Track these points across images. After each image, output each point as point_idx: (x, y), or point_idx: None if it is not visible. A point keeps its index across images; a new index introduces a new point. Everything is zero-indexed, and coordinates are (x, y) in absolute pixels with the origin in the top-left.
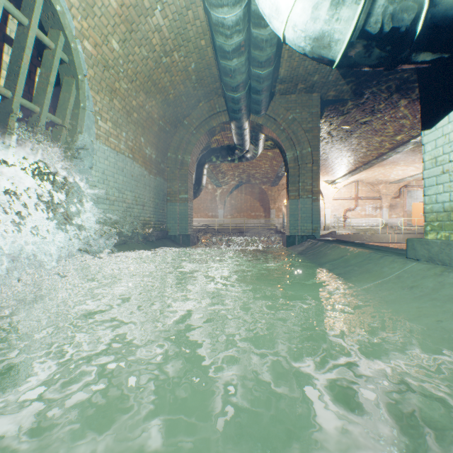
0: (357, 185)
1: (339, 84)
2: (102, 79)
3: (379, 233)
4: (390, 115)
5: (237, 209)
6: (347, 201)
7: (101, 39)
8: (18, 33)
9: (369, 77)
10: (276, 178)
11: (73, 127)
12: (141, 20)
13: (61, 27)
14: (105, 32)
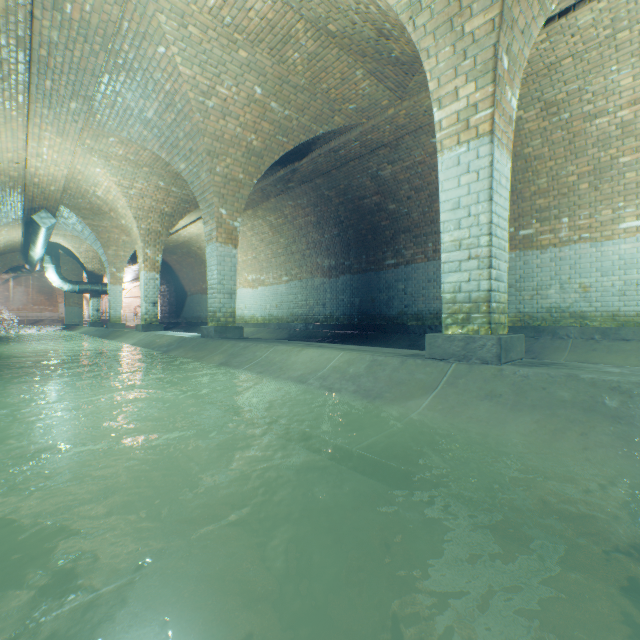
0: None
1: None
2: None
3: None
4: (129, 266)
5: (15, 301)
6: (138, 299)
7: None
8: None
9: None
10: None
11: None
12: None
13: None
14: None
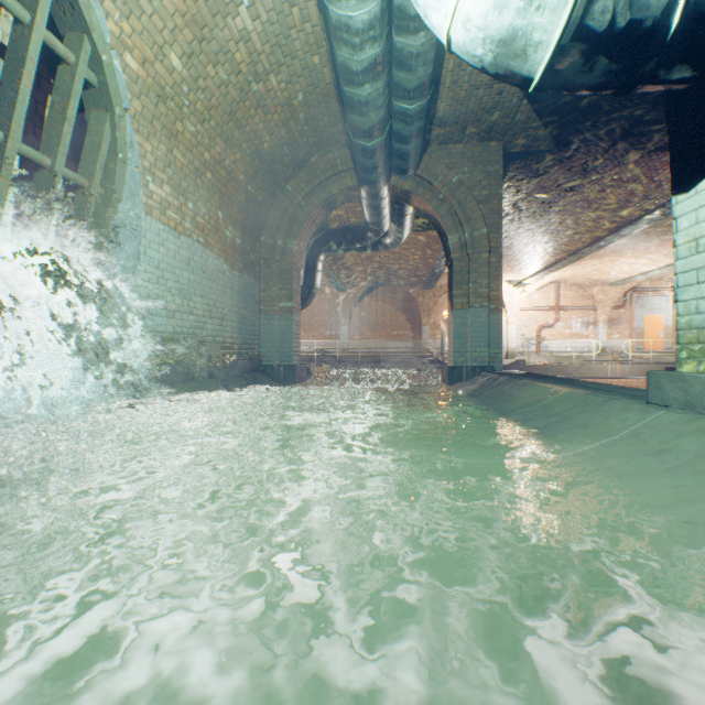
0: (558, 288)
1: (532, 127)
2: (156, 117)
3: (593, 364)
4: (612, 176)
5: (370, 325)
6: (542, 313)
7: (153, 51)
8: (14, 36)
9: (580, 115)
10: (431, 277)
11: (107, 191)
12: (217, 21)
13: (86, 27)
14: (160, 41)
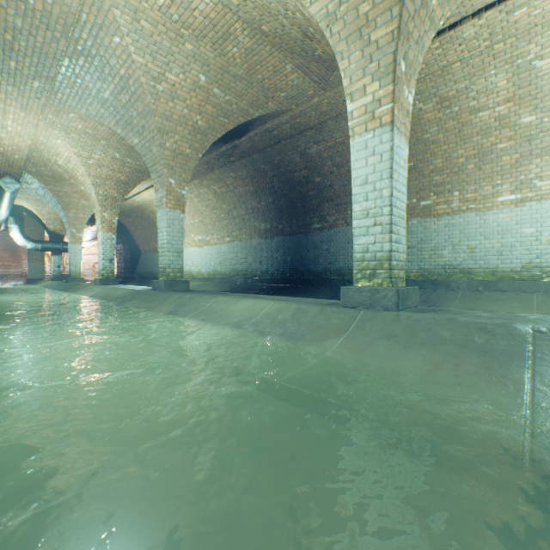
0: None
1: None
2: None
3: None
4: (88, 227)
5: None
6: (97, 256)
7: None
8: None
9: None
10: None
11: None
12: None
13: None
14: None
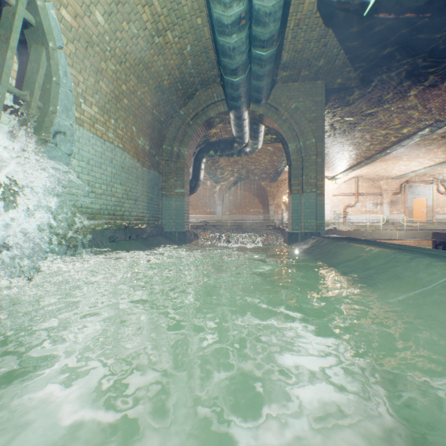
0: (357, 181)
1: (346, 70)
2: (86, 57)
3: (380, 230)
4: (397, 105)
5: (235, 205)
6: (347, 197)
7: (82, 9)
8: None
9: (379, 61)
10: (275, 174)
11: (45, 105)
12: None
13: None
14: (87, 1)
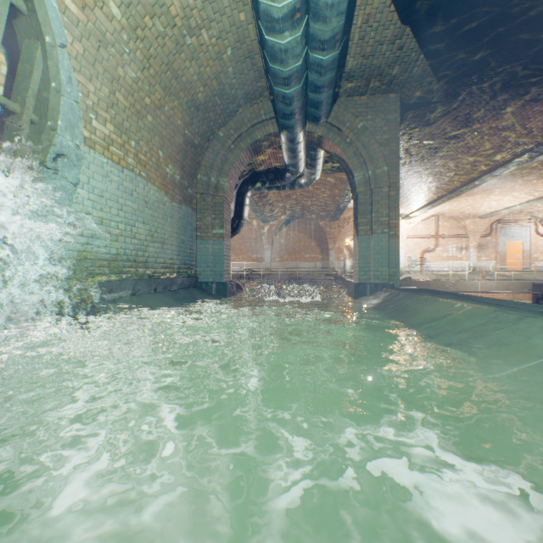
0: (438, 220)
1: (426, 80)
2: (97, 60)
3: (466, 280)
4: (489, 124)
5: (288, 249)
6: (424, 240)
7: None
8: None
9: (468, 69)
10: (336, 211)
11: (42, 118)
12: None
13: None
14: None
